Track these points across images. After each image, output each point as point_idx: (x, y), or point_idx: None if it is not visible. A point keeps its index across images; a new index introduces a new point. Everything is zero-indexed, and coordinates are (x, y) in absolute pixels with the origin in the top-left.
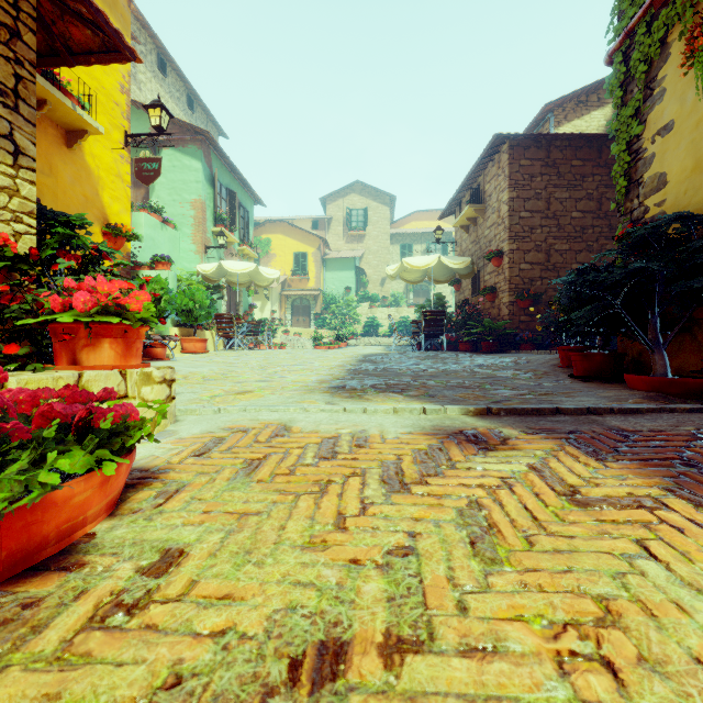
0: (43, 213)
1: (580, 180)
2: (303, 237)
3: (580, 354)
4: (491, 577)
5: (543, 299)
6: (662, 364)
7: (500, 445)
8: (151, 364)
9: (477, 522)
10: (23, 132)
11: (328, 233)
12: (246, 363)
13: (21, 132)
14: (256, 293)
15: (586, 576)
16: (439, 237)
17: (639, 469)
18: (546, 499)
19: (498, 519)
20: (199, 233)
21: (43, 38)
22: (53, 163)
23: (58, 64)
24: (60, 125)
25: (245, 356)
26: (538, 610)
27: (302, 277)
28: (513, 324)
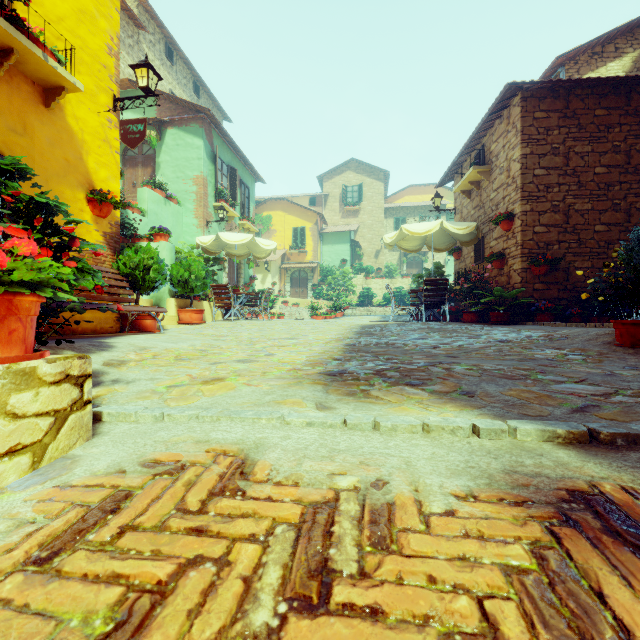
0: None
1: (605, 131)
2: (301, 213)
3: None
4: None
5: (560, 264)
6: None
7: None
8: (129, 338)
9: None
10: None
11: (325, 209)
12: (236, 335)
13: None
14: (257, 266)
15: None
16: (438, 205)
17: None
18: None
19: None
20: (200, 208)
21: None
22: (28, 122)
23: None
24: (37, 82)
25: (239, 327)
26: None
27: (300, 250)
28: (526, 293)
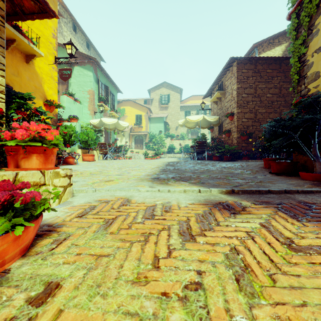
0: (10, 92)
1: (271, 79)
2: (140, 108)
3: (275, 162)
4: (254, 309)
5: (253, 135)
6: (320, 167)
7: (242, 211)
8: (66, 166)
9: (237, 263)
10: None
11: (151, 106)
12: (112, 166)
13: None
14: (118, 133)
15: (317, 309)
16: (203, 107)
17: None
18: (275, 246)
19: (249, 261)
20: (91, 105)
21: (10, 6)
22: (19, 70)
23: (18, 19)
24: (23, 52)
25: (112, 162)
26: None
27: (139, 126)
28: (239, 147)
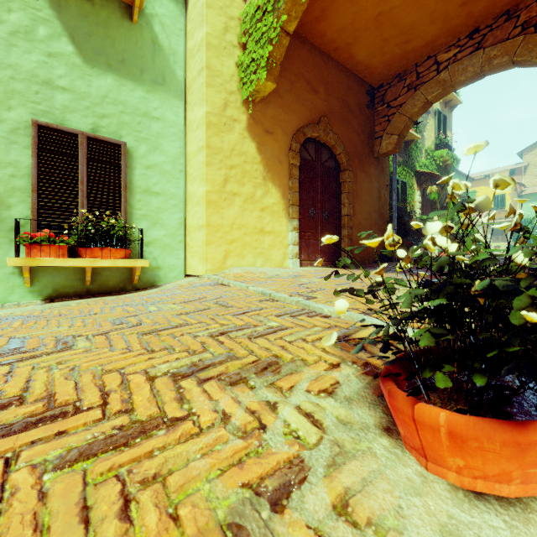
0: None
1: None
2: None
3: None
4: None
5: None
6: None
7: None
8: None
9: None
10: None
11: (525, 175)
12: None
13: None
14: None
15: None
16: None
17: None
18: None
19: None
20: None
21: None
22: None
23: None
24: None
25: None
26: None
27: (500, 210)
28: None
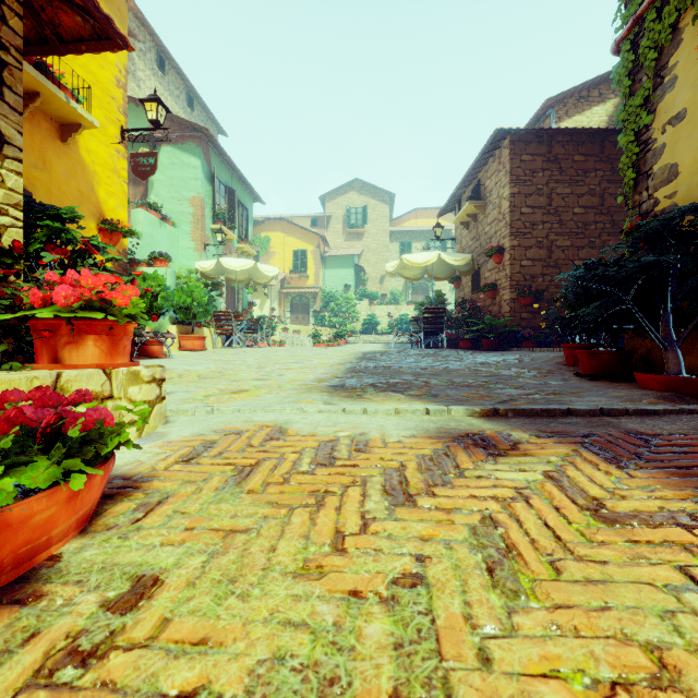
0: (31, 206)
1: (582, 176)
2: (302, 235)
3: (587, 351)
4: (516, 615)
5: (544, 296)
6: (676, 362)
7: (510, 450)
8: (146, 361)
9: (493, 542)
10: (9, 120)
11: (328, 231)
12: (244, 360)
13: (6, 120)
14: (255, 291)
15: (628, 615)
16: (439, 234)
17: (667, 479)
18: (568, 514)
19: (516, 538)
20: (198, 230)
21: (32, 26)
22: (46, 157)
23: (48, 52)
24: (54, 119)
25: (243, 354)
26: (577, 662)
27: (301, 275)
28: (514, 321)
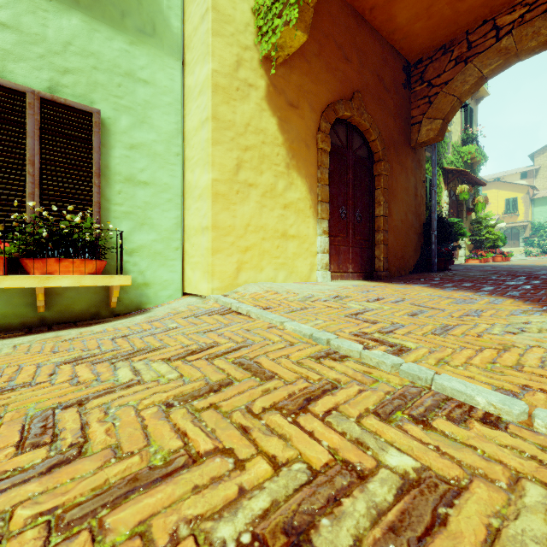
0: None
1: None
2: (513, 188)
3: None
4: None
5: None
6: None
7: None
8: None
9: None
10: None
11: (536, 178)
12: None
13: None
14: None
15: None
16: None
17: None
18: None
19: None
20: None
21: None
22: None
23: None
24: None
25: None
26: None
27: (512, 214)
28: None
